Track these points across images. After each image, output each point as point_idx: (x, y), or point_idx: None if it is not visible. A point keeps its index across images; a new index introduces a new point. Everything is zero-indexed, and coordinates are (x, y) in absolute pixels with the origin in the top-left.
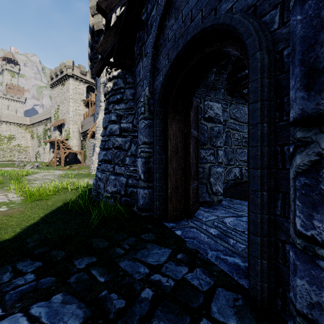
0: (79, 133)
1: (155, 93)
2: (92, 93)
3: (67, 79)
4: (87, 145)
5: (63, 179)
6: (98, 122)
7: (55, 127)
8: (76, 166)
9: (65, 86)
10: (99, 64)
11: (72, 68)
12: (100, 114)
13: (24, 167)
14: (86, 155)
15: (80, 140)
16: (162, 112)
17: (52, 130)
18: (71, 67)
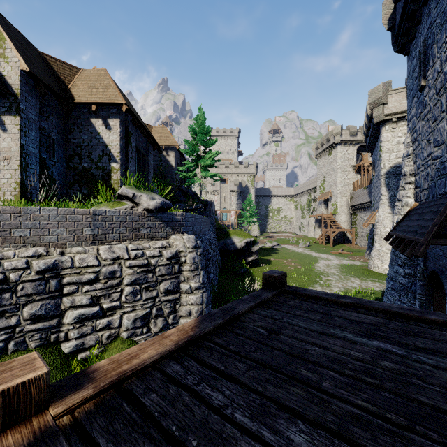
0: (347, 207)
1: (427, 269)
2: (364, 153)
3: (333, 147)
4: (358, 221)
5: (347, 277)
6: (378, 217)
7: (321, 200)
8: (345, 247)
9: (332, 156)
10: (389, 235)
11: (340, 134)
12: (380, 208)
13: (296, 245)
14: (357, 233)
15: (349, 215)
16: (430, 284)
17: (318, 204)
18: (339, 134)
